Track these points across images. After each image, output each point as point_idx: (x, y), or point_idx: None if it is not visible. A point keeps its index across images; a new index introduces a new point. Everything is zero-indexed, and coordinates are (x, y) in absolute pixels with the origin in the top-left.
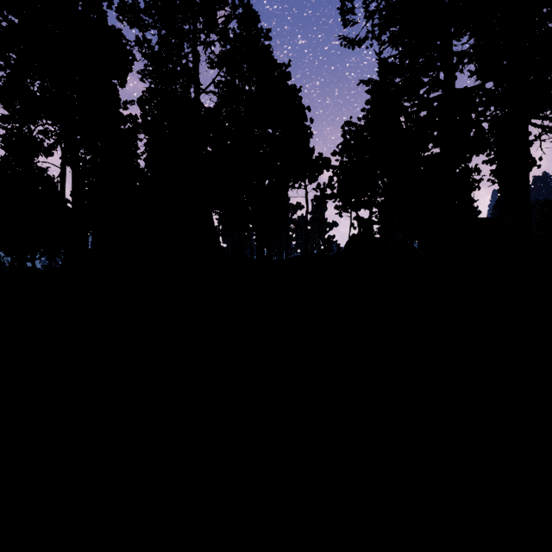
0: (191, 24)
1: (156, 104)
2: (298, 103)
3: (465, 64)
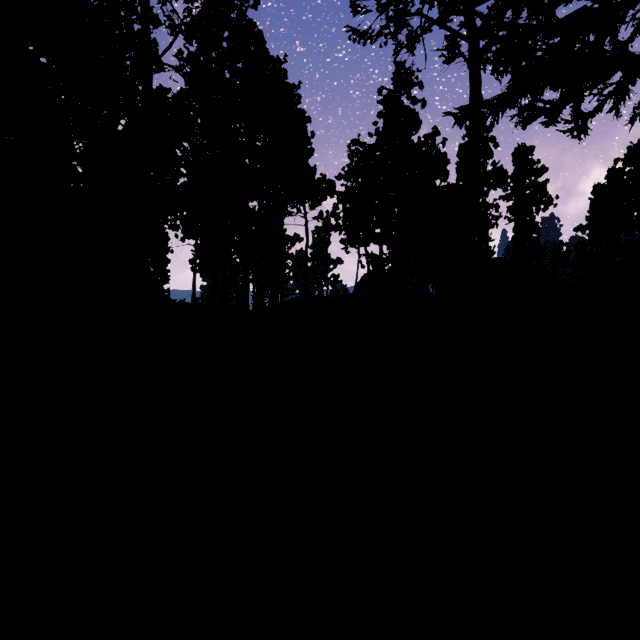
0: None
1: None
2: (297, 102)
3: None
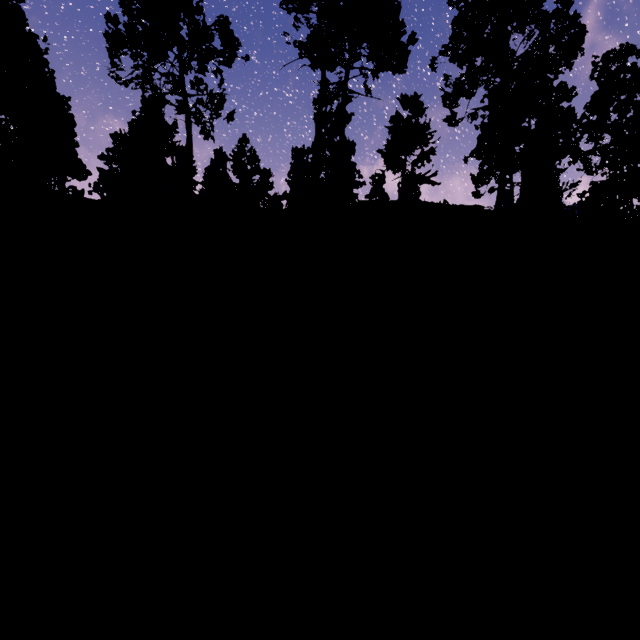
0: None
1: None
2: (68, 110)
3: None
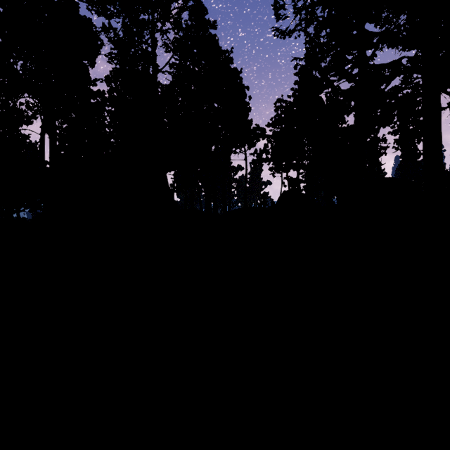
0: (150, 14)
1: (121, 82)
2: (239, 82)
3: (384, 42)
